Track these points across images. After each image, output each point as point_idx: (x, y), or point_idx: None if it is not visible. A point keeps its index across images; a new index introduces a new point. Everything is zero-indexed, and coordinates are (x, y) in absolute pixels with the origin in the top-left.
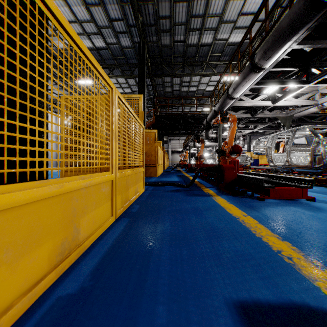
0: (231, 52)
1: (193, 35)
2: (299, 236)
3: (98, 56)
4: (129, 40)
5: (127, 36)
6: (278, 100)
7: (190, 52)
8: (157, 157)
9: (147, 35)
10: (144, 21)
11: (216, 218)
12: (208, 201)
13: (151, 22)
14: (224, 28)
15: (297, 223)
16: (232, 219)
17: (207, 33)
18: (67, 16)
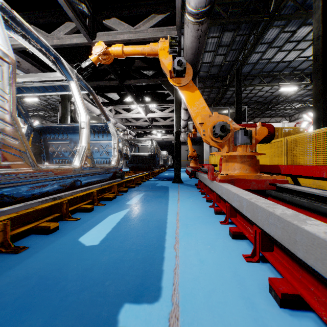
0: None
1: None
2: None
3: None
4: None
5: None
6: None
7: None
8: None
9: None
10: None
11: None
12: None
13: None
14: None
15: None
16: None
17: None
18: None
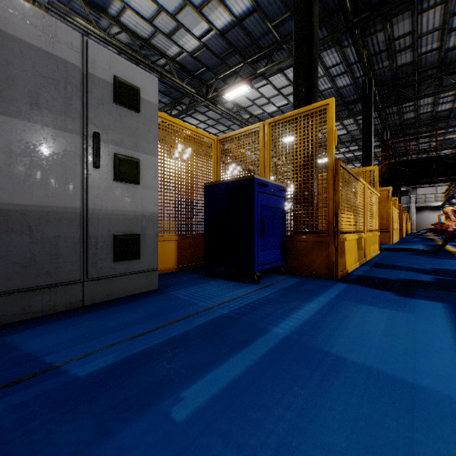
0: None
1: None
2: None
3: None
4: (348, 78)
5: (346, 75)
6: None
7: (453, 56)
8: (391, 220)
9: (375, 64)
10: (370, 52)
11: (449, 267)
12: (452, 261)
13: (381, 49)
14: None
15: None
16: None
17: None
18: (282, 83)
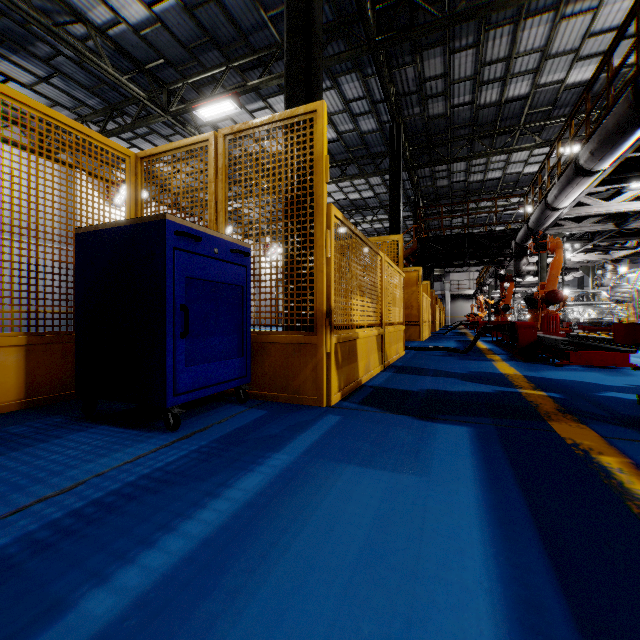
0: (575, 99)
1: (490, 89)
2: (550, 383)
3: None
4: (374, 121)
5: (371, 117)
6: None
7: (485, 117)
8: (421, 310)
9: (404, 108)
10: (399, 90)
11: (481, 373)
12: (484, 364)
13: (411, 89)
14: (554, 65)
15: (566, 379)
16: (498, 374)
17: (518, 80)
18: None
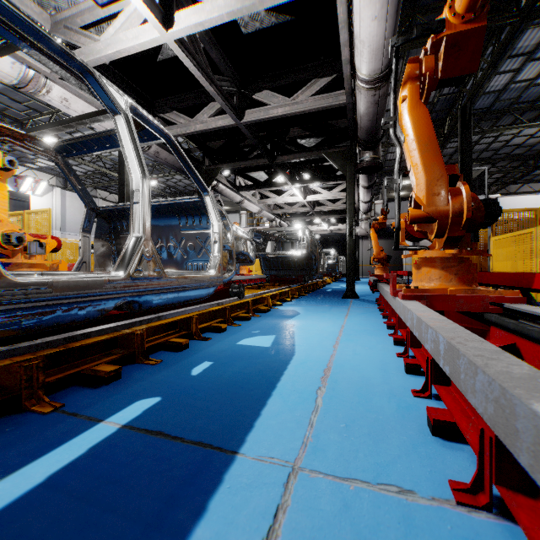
0: None
1: None
2: None
3: None
4: None
5: None
6: None
7: None
8: None
9: None
10: None
11: None
12: None
13: None
14: None
15: None
16: None
17: None
18: None
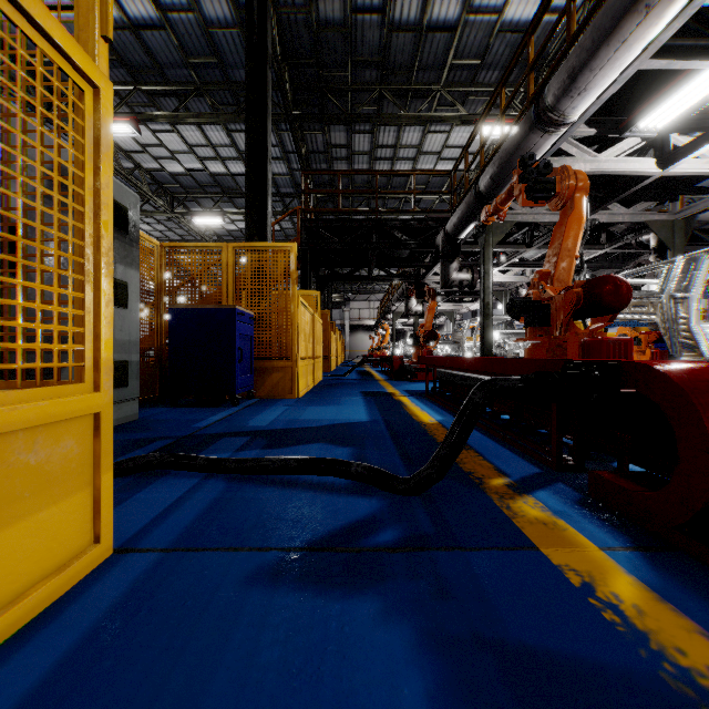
0: (506, 58)
1: None
2: None
3: (142, 55)
4: None
5: None
6: (682, 152)
7: (399, 53)
8: (296, 333)
9: None
10: None
11: None
12: None
13: None
14: None
15: None
16: None
17: None
18: None
